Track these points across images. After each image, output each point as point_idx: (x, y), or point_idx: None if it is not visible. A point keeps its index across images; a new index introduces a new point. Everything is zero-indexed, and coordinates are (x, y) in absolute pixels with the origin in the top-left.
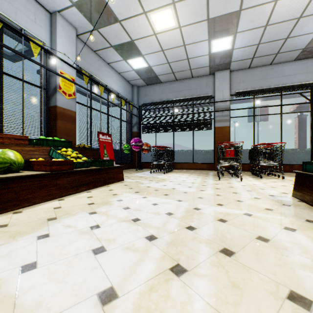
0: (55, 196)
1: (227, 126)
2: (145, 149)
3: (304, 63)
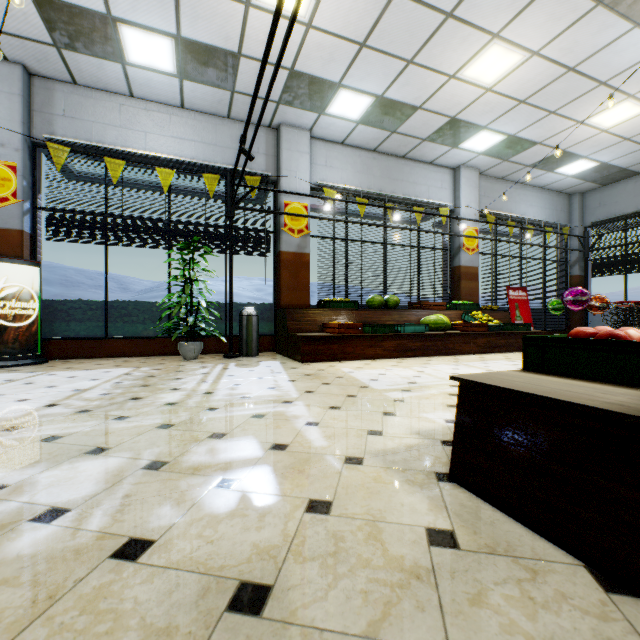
0: (474, 352)
1: None
2: (595, 306)
3: None
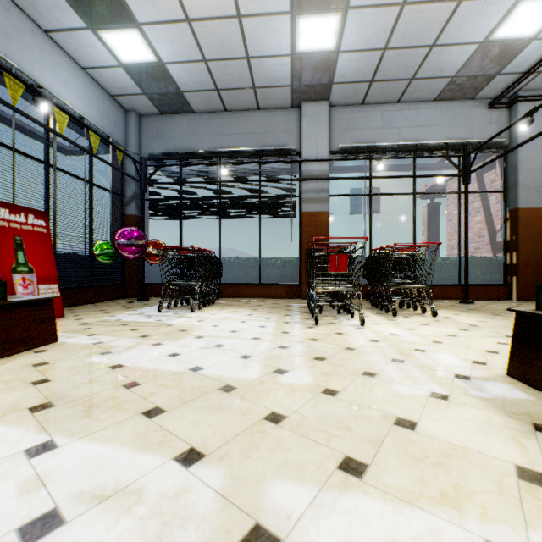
0: None
1: (325, 211)
2: (153, 254)
3: (449, 107)
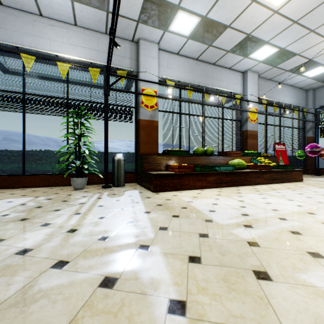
0: (262, 183)
1: None
2: None
3: None
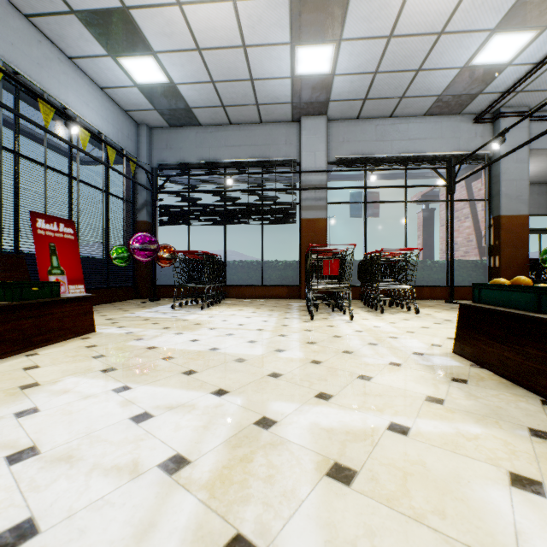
0: None
1: (323, 218)
2: (164, 258)
3: (438, 122)
